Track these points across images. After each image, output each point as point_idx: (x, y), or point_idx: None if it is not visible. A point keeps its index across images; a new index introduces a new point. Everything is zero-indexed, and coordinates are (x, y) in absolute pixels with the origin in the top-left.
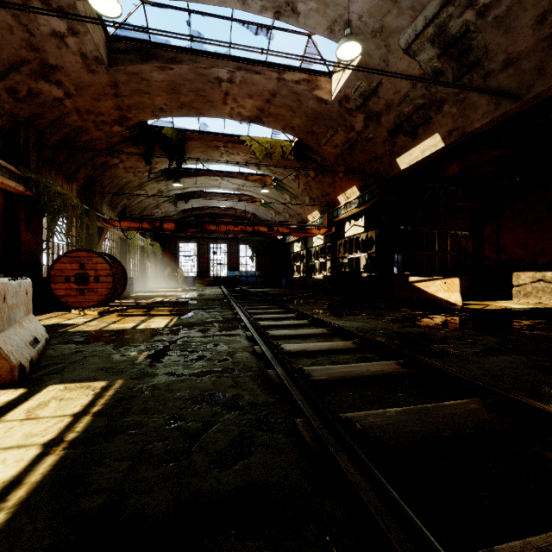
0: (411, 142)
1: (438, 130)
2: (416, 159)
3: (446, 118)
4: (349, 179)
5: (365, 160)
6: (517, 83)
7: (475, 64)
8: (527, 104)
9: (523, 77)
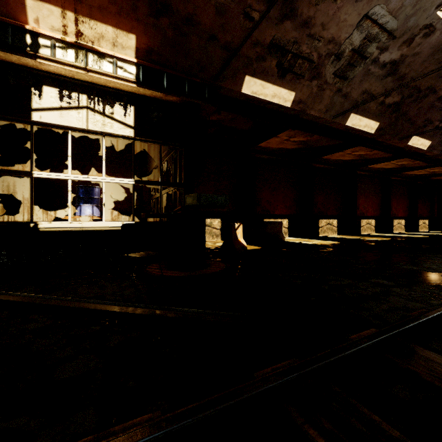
0: (274, 77)
1: (297, 92)
2: (263, 96)
3: (307, 89)
4: (131, 11)
5: (207, 27)
6: (338, 109)
7: (345, 78)
8: (325, 122)
9: (341, 108)
